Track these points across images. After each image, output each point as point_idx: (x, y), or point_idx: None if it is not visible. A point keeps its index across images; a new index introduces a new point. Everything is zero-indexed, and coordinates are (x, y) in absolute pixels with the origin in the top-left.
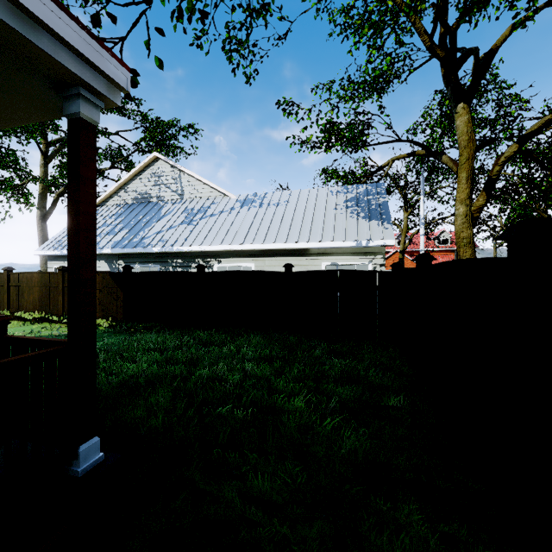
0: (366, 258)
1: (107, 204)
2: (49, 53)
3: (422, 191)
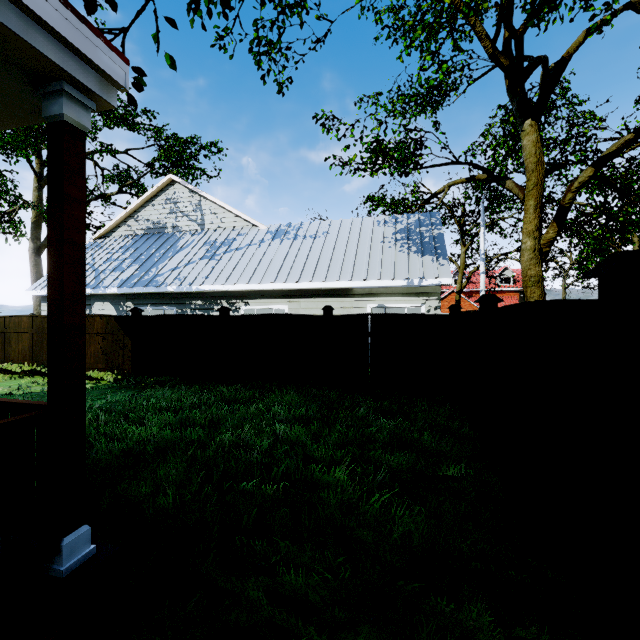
0: (418, 299)
1: (113, 235)
2: (19, 33)
3: (482, 221)
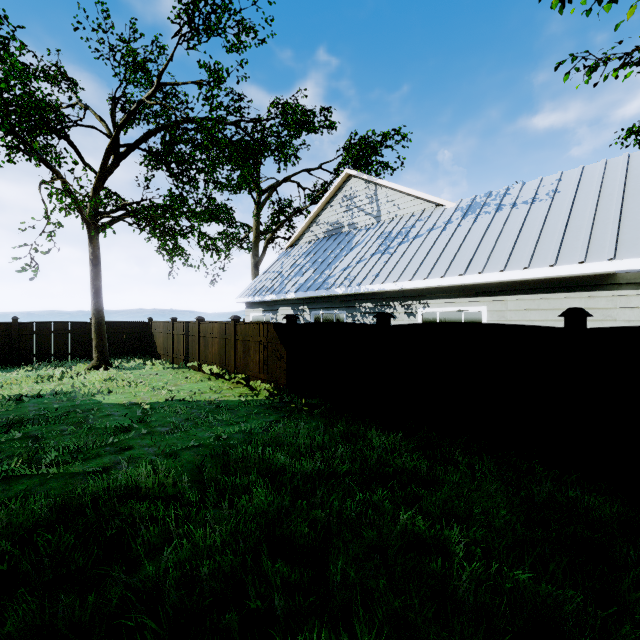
0: None
1: (300, 243)
2: None
3: None
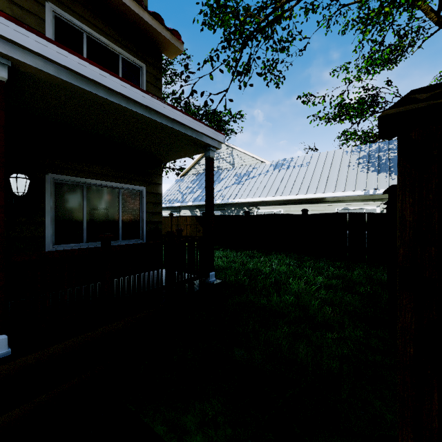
0: (374, 203)
1: (188, 174)
2: (205, 141)
3: None
